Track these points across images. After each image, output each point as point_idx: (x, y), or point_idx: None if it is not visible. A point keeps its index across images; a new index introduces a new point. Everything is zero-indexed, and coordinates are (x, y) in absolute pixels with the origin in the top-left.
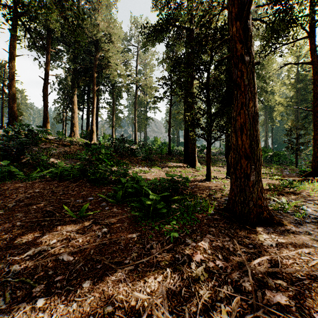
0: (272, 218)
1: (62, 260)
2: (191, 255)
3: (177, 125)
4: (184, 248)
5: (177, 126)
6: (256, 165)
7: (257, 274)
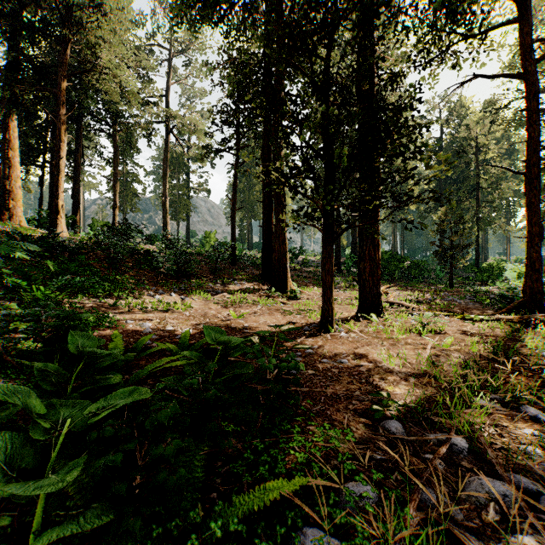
0: None
1: None
2: None
3: (248, 212)
4: None
5: (249, 214)
6: None
7: None
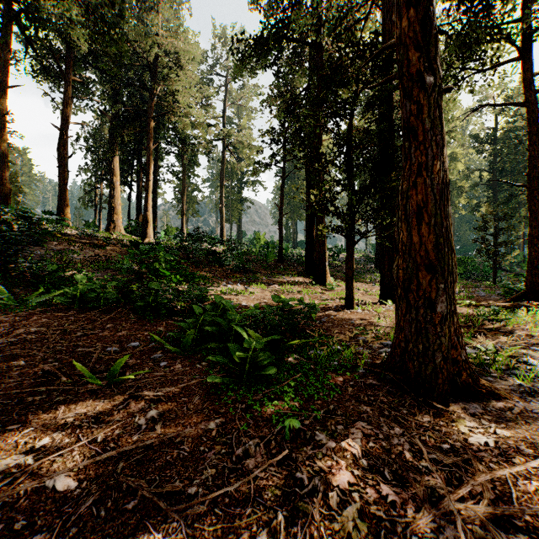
0: (478, 385)
1: (53, 489)
2: (328, 471)
3: (293, 213)
4: (312, 453)
5: (294, 214)
6: (447, 282)
7: (472, 519)
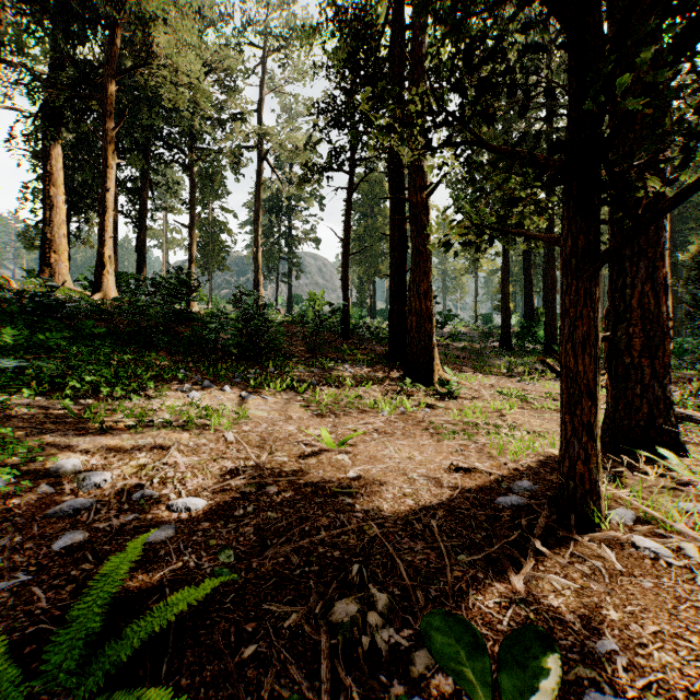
0: None
1: None
2: None
3: (369, 267)
4: None
5: (371, 269)
6: None
7: None
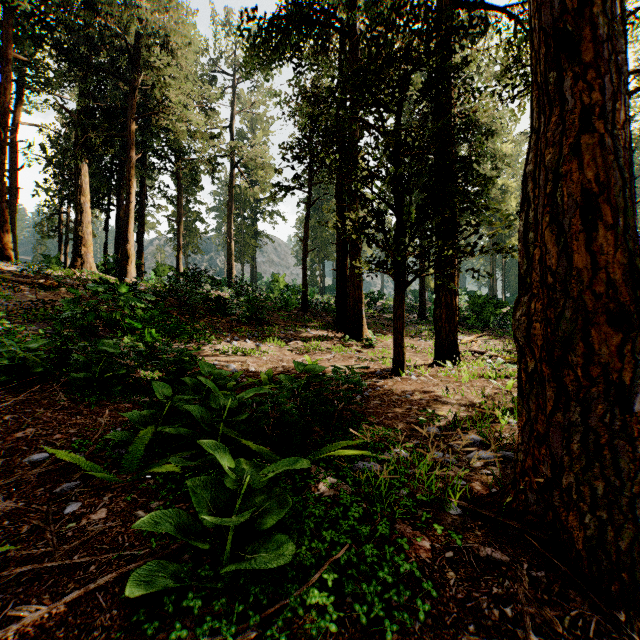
0: None
1: None
2: None
3: (320, 251)
4: None
5: (321, 253)
6: None
7: None
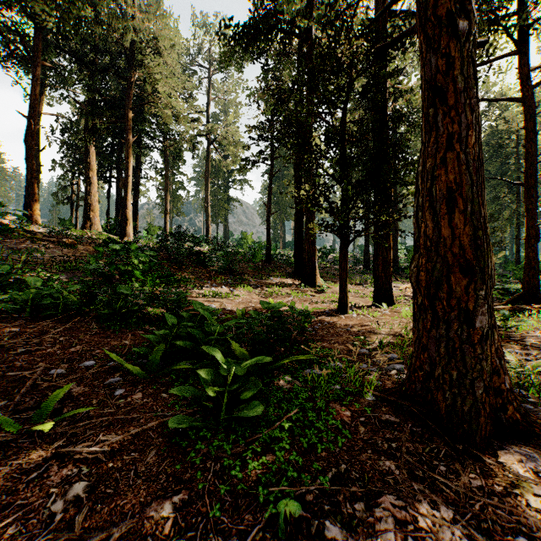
0: (527, 421)
1: None
2: None
3: (281, 213)
4: None
5: (282, 215)
6: (488, 288)
7: None
